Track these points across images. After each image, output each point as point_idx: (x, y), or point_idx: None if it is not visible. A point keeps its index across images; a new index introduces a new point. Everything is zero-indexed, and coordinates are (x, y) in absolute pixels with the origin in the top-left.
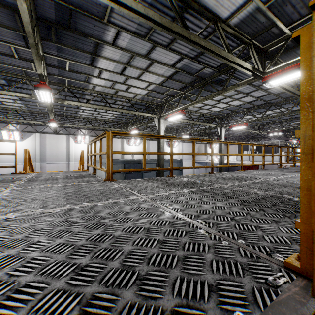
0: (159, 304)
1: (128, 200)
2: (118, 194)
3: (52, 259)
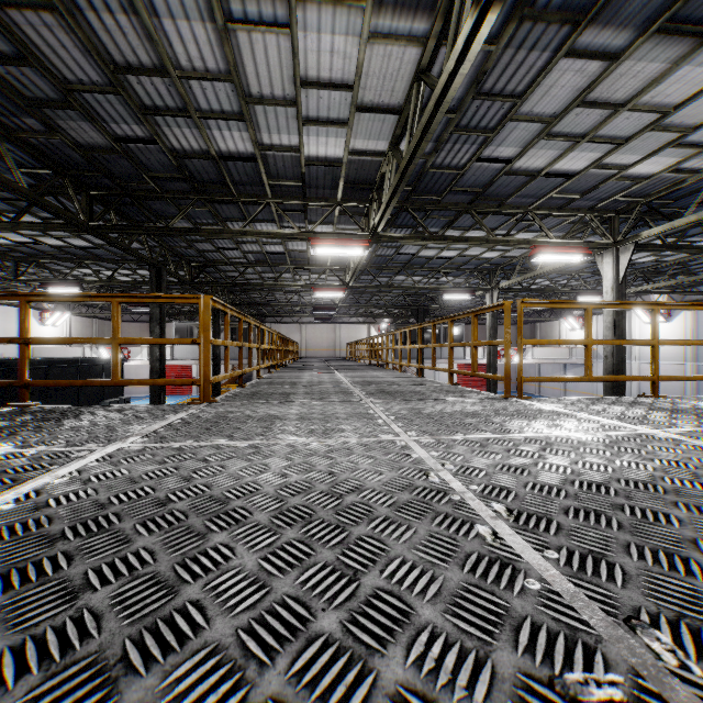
0: (0, 543)
1: (564, 608)
2: (702, 590)
3: (218, 488)
